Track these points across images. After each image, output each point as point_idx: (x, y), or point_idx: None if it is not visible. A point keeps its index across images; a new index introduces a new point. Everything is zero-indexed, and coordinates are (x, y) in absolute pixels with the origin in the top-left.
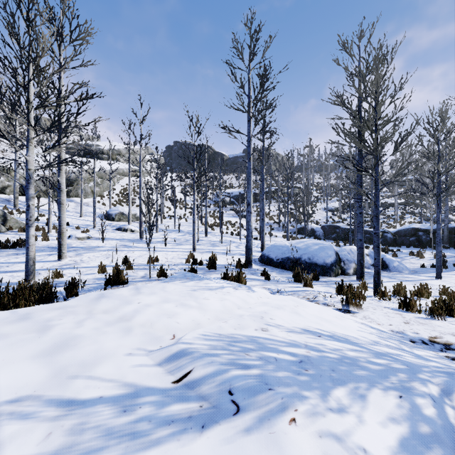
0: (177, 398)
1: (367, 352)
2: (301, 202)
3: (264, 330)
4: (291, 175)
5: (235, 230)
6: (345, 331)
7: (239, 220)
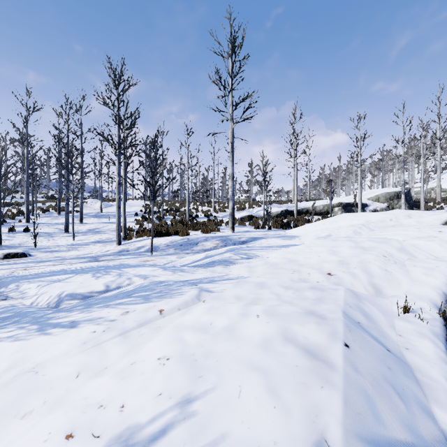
0: (196, 282)
1: (55, 318)
2: None
3: (126, 313)
4: None
5: None
6: (1, 349)
7: None
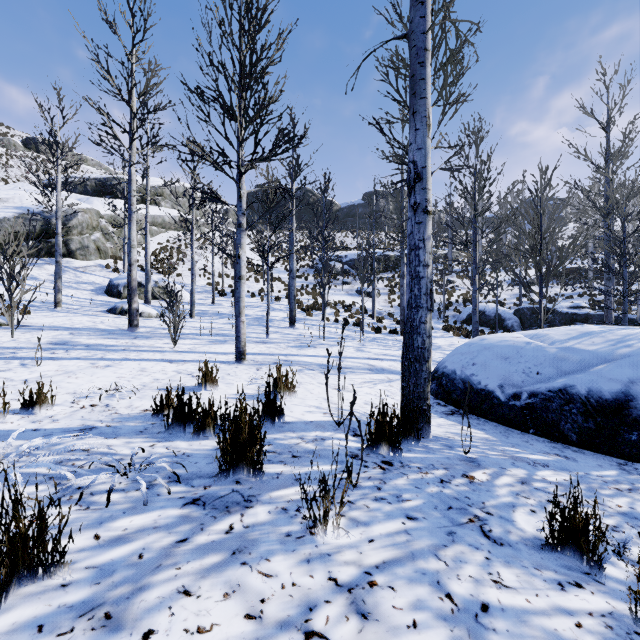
0: None
1: None
2: (465, 272)
3: None
4: (486, 180)
5: (352, 317)
6: None
7: (358, 299)
